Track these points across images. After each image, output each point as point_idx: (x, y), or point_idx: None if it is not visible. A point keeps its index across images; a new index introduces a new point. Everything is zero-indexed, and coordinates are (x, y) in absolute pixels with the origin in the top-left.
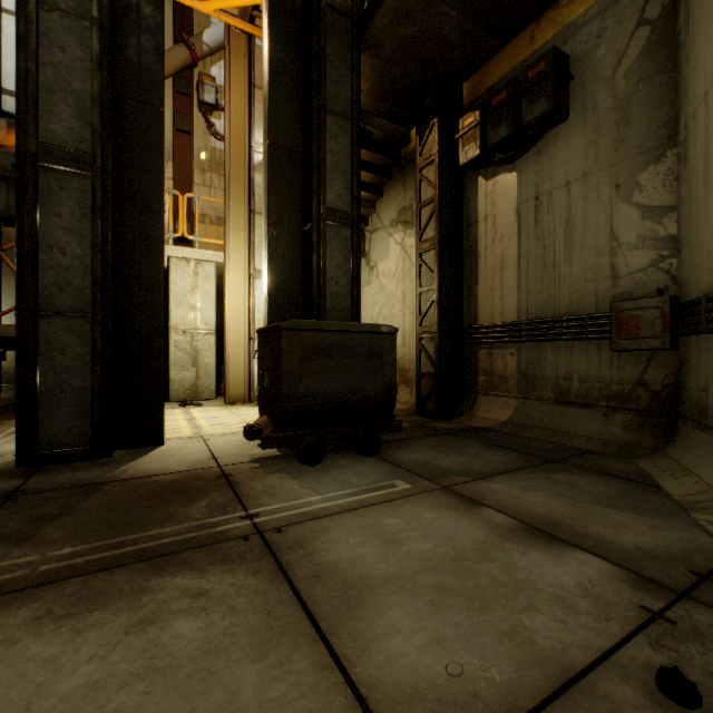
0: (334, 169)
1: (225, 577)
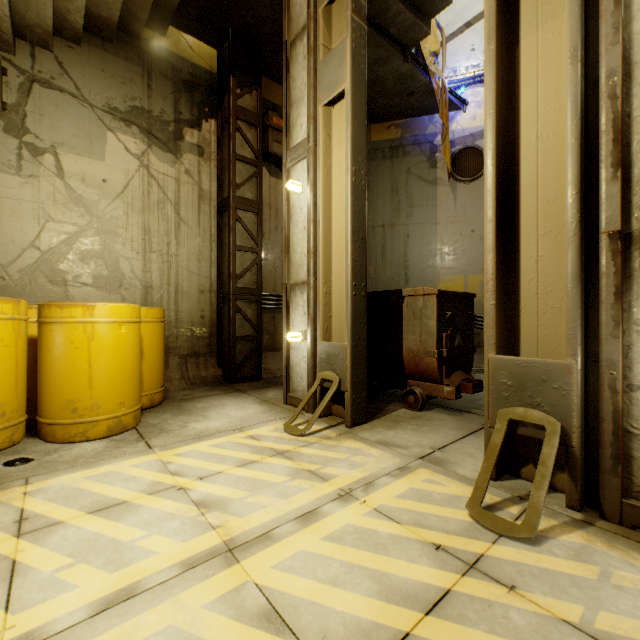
0: None
1: None
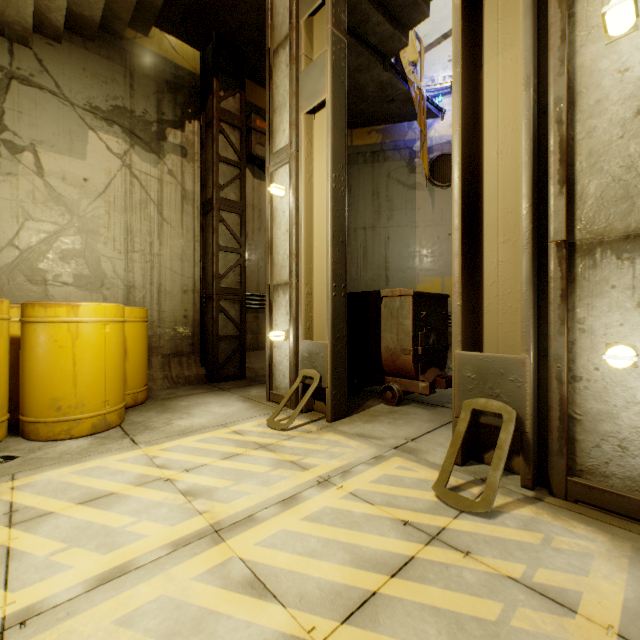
0: None
1: None
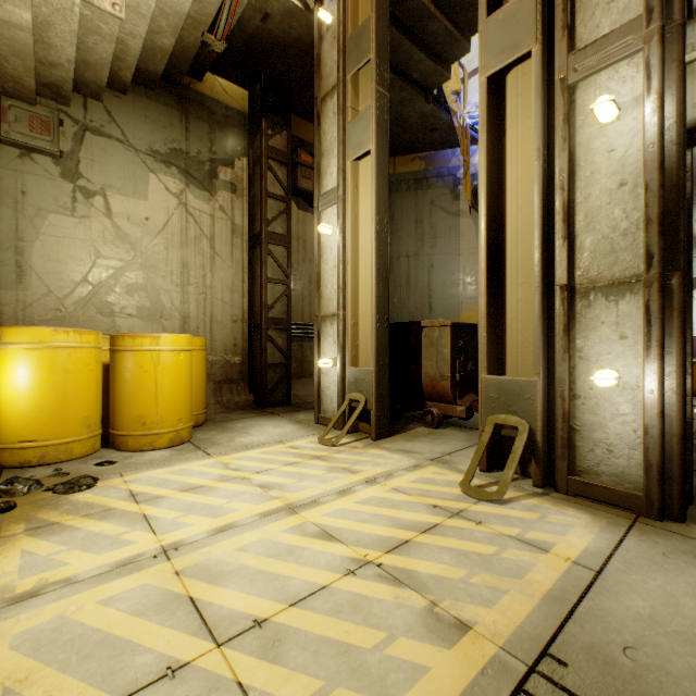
0: None
1: None
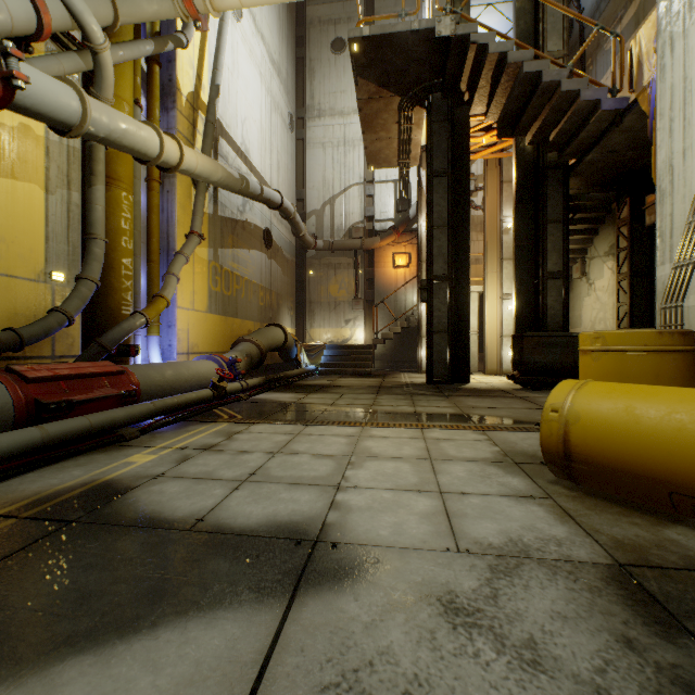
0: (552, 251)
1: (510, 399)
